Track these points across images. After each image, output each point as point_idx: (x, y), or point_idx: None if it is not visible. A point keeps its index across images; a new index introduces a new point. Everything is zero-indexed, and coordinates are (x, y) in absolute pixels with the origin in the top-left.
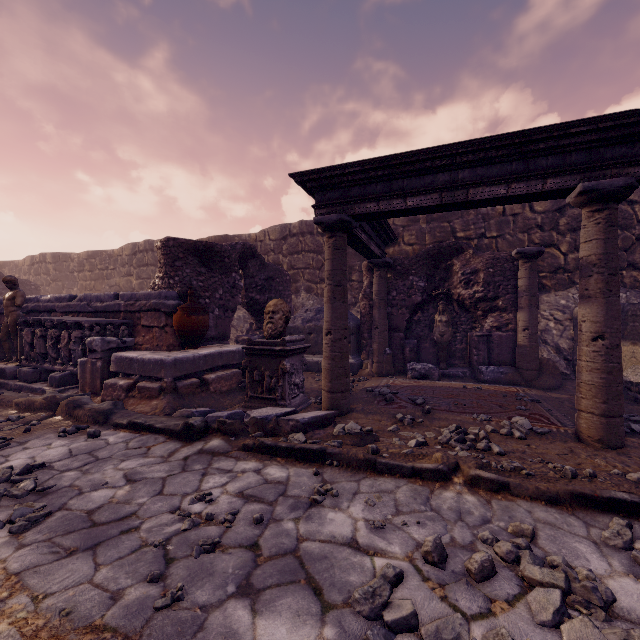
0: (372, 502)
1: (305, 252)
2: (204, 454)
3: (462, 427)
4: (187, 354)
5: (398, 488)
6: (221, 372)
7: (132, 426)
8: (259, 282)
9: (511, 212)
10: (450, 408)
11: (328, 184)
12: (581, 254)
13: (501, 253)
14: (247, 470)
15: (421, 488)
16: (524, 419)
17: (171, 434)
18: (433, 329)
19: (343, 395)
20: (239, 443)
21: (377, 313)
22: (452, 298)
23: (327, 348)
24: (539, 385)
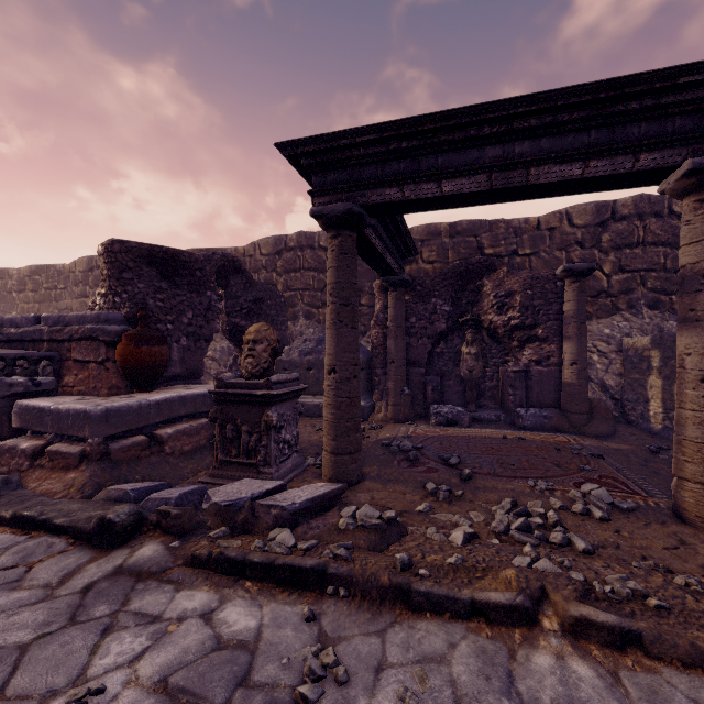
0: (412, 698)
1: (304, 270)
2: (123, 576)
3: (518, 502)
4: (129, 401)
5: (453, 648)
6: (183, 424)
7: (17, 522)
8: (245, 304)
9: (547, 226)
10: (495, 470)
11: (331, 161)
12: (683, 261)
13: (541, 272)
14: (189, 614)
15: (492, 646)
16: (600, 488)
17: (78, 536)
18: (460, 363)
19: (352, 457)
20: (188, 549)
21: (393, 344)
22: (482, 326)
23: (330, 392)
24: (590, 432)
